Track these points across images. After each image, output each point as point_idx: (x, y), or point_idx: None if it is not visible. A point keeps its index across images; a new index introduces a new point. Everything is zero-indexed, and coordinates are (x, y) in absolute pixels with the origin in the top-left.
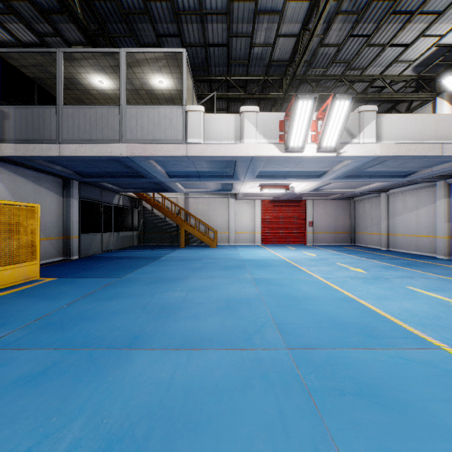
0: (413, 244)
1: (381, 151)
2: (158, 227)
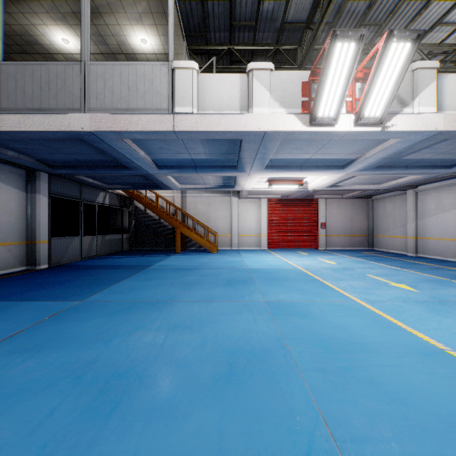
0: (450, 250)
1: (443, 124)
2: (152, 229)
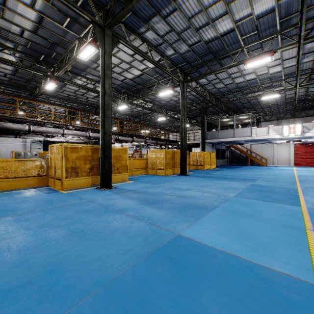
0: None
1: None
2: (237, 157)
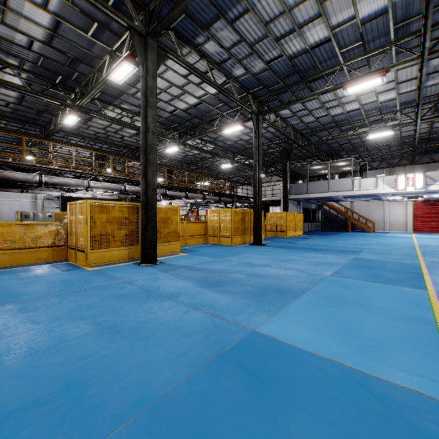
0: None
1: None
2: (333, 220)
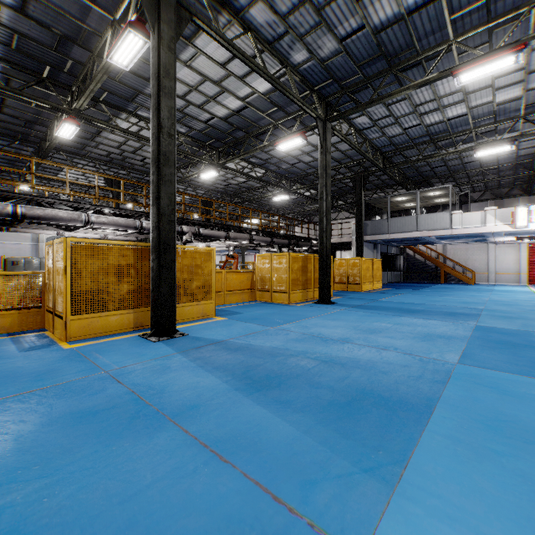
0: None
1: None
2: (419, 268)
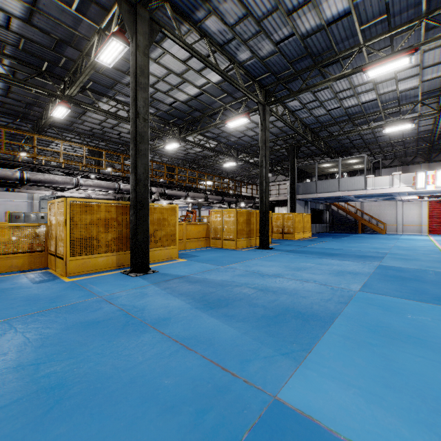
0: None
1: None
2: (341, 221)
